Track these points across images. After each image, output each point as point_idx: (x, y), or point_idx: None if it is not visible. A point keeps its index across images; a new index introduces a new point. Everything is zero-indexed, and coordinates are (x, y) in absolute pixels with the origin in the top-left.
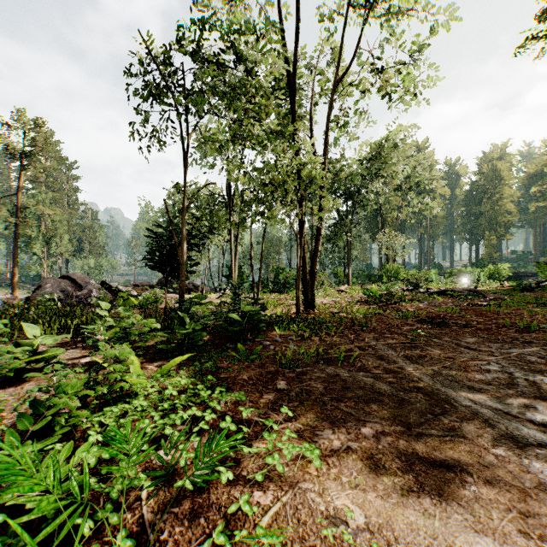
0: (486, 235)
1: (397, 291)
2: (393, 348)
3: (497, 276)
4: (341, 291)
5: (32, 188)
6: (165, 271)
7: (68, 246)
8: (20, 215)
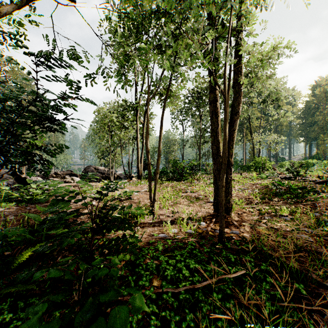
0: (320, 137)
1: (277, 179)
2: None
3: None
4: None
5: None
6: None
7: None
8: None
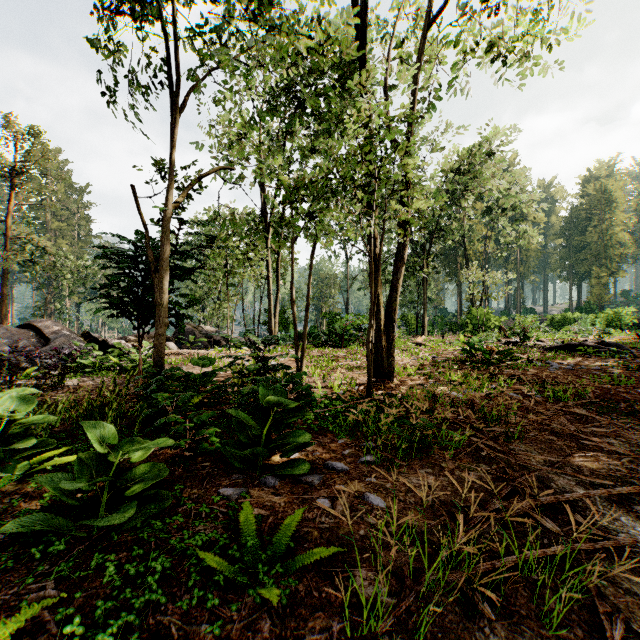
0: (594, 272)
1: (495, 345)
2: (623, 504)
3: (616, 324)
4: (418, 343)
5: (35, 217)
6: (142, 317)
7: (71, 286)
8: (9, 248)
